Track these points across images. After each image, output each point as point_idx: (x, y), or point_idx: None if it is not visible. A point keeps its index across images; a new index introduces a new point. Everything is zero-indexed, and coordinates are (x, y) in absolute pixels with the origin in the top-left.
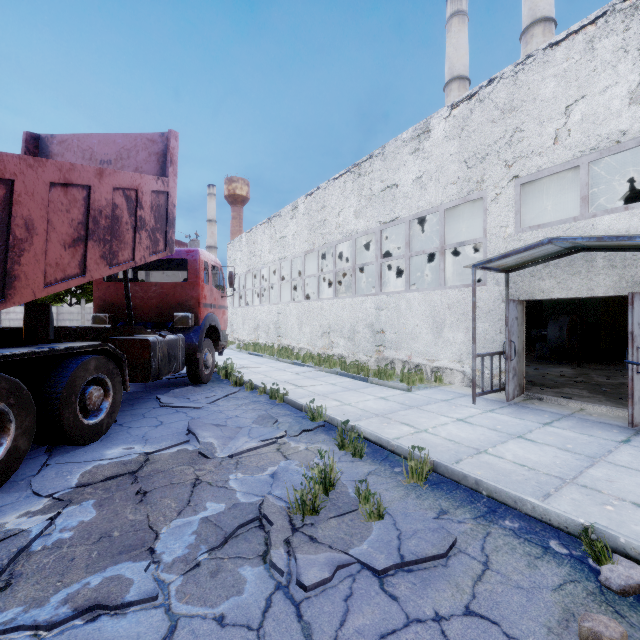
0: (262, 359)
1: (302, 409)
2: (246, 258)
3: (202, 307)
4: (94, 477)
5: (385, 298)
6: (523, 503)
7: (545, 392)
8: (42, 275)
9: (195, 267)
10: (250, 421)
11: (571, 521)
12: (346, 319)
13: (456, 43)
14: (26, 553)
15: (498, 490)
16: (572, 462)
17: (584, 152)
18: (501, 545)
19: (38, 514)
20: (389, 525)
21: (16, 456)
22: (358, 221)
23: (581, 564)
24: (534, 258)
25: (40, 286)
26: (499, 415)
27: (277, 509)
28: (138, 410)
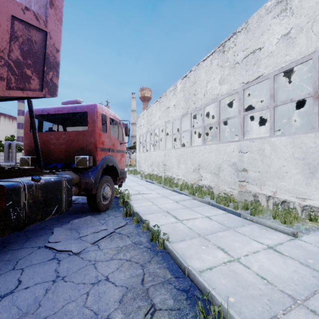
0: (153, 186)
1: (185, 272)
2: (146, 124)
3: (99, 151)
4: None
5: (248, 143)
6: None
7: None
8: None
9: (93, 118)
10: (117, 298)
11: None
12: (212, 160)
13: None
14: None
15: None
16: None
17: None
18: None
19: None
20: None
21: None
22: (222, 86)
23: None
24: None
25: None
26: None
27: None
28: (21, 251)
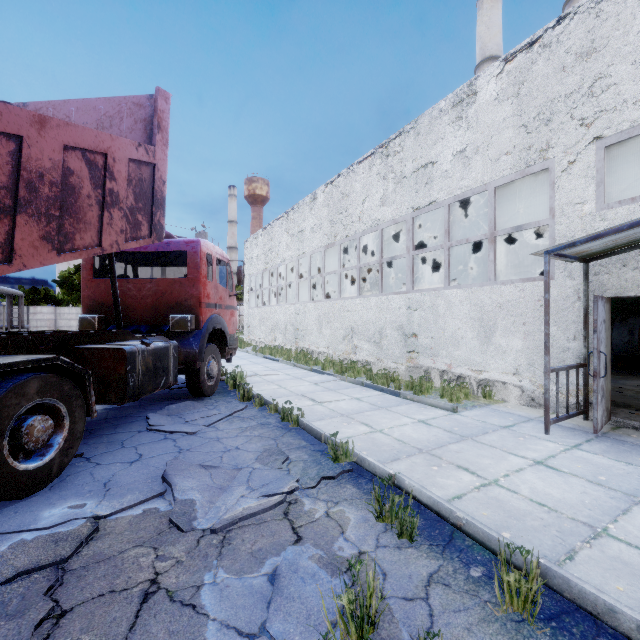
0: (278, 364)
1: (321, 439)
2: (263, 255)
3: (204, 307)
4: None
5: (418, 296)
6: None
7: (639, 417)
8: None
9: (195, 260)
10: (253, 457)
11: None
12: (371, 321)
13: (488, 21)
14: None
15: None
16: None
17: None
18: None
19: None
20: None
21: None
22: (385, 208)
23: None
24: (631, 241)
25: None
26: (591, 455)
27: None
28: (119, 435)
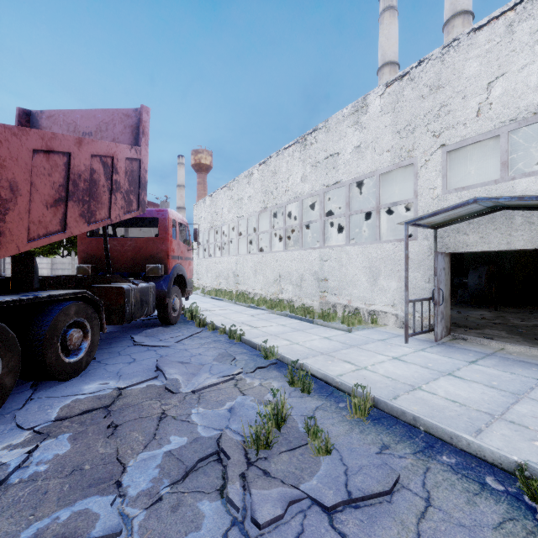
0: (222, 303)
1: (256, 348)
2: (209, 217)
3: (171, 259)
4: (72, 411)
5: (328, 251)
6: (458, 439)
7: (468, 333)
8: (26, 231)
9: (164, 224)
10: (211, 359)
11: (505, 458)
12: (294, 269)
13: (388, 34)
14: (4, 485)
15: (435, 426)
16: (499, 398)
17: (504, 123)
18: (441, 481)
19: (18, 447)
20: (336, 460)
21: (2, 392)
22: (305, 185)
23: (517, 501)
24: (459, 216)
25: (24, 241)
26: (429, 354)
27: (234, 443)
28: (115, 348)
